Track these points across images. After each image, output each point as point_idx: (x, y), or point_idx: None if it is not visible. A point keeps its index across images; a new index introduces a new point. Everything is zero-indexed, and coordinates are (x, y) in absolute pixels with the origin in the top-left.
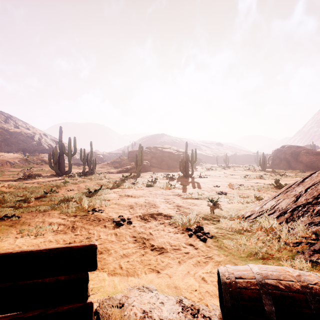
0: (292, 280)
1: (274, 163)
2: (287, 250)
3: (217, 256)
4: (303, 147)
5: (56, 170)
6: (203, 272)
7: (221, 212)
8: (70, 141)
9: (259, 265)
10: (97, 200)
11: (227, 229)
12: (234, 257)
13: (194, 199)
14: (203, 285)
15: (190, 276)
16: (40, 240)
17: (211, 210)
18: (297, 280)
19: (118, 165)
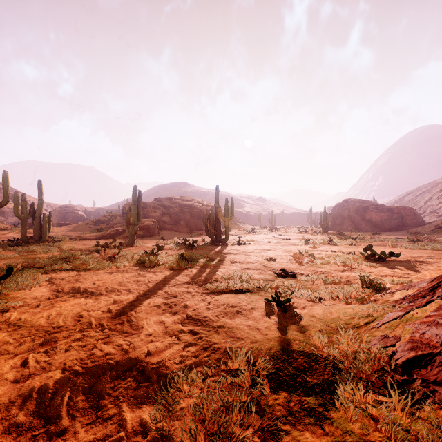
0: None
1: (335, 222)
2: None
3: None
4: (370, 202)
5: None
6: None
7: (314, 340)
8: None
9: None
10: None
11: None
12: None
13: (233, 294)
14: None
15: None
16: None
17: (283, 332)
18: None
19: (105, 226)
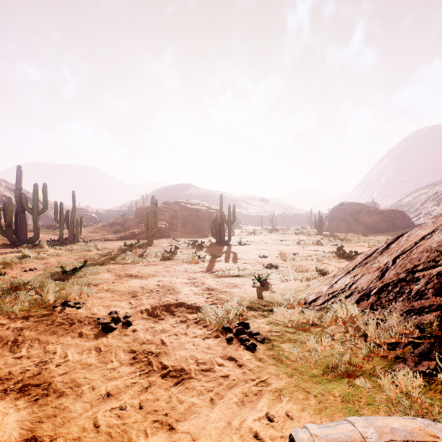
0: None
1: (331, 224)
2: (379, 357)
3: (275, 377)
4: (364, 205)
5: (10, 237)
6: (256, 417)
7: (274, 296)
8: (36, 190)
9: (373, 421)
10: (74, 286)
11: (286, 325)
12: (303, 378)
13: (233, 277)
14: None
15: (233, 433)
16: None
17: (259, 294)
18: None
19: (120, 228)
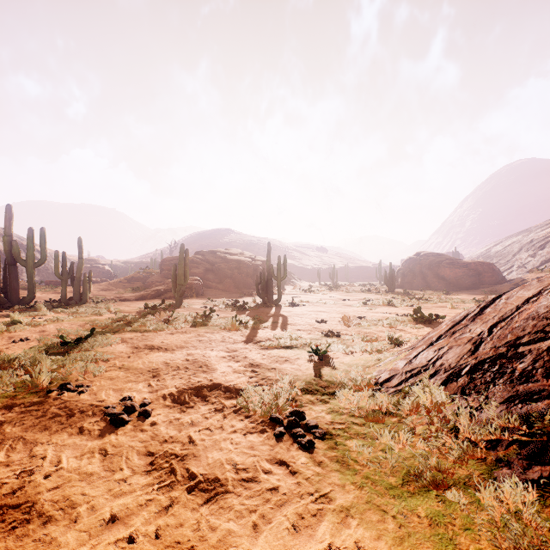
0: None
1: (405, 280)
2: (475, 459)
3: (340, 490)
4: (445, 256)
5: None
6: None
7: (336, 374)
8: (31, 236)
9: None
10: (77, 362)
11: (352, 413)
12: (377, 490)
13: (284, 349)
14: None
15: None
16: None
17: (317, 371)
18: None
19: (140, 284)
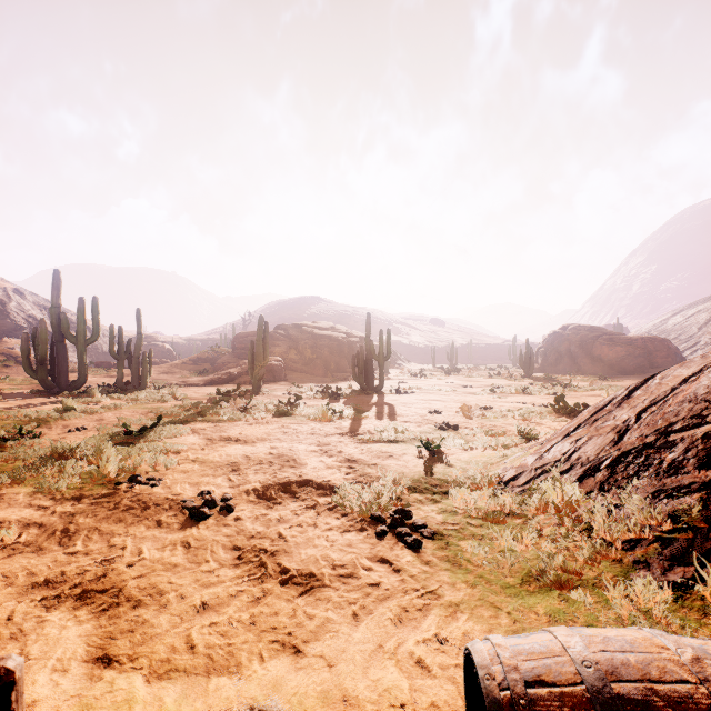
0: (685, 678)
1: (547, 361)
2: (610, 561)
3: (449, 587)
4: (602, 329)
5: (43, 380)
6: (419, 639)
7: (451, 472)
8: (82, 308)
9: (581, 630)
10: (145, 454)
11: (468, 514)
12: (492, 589)
13: (387, 443)
14: (421, 683)
15: (386, 658)
16: None
17: (428, 468)
18: (699, 677)
19: (208, 366)
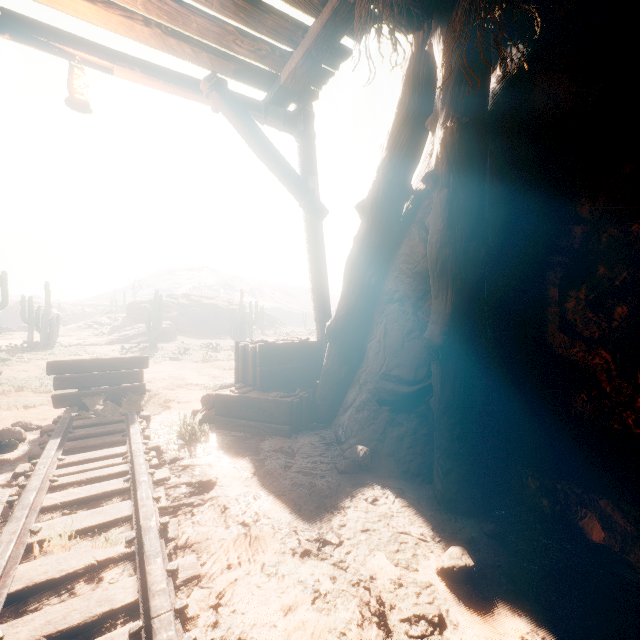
0: None
1: None
2: None
3: None
4: None
5: None
6: None
7: None
8: None
9: None
10: None
11: None
12: None
13: None
14: None
15: None
16: (37, 410)
17: None
18: None
19: (104, 330)
